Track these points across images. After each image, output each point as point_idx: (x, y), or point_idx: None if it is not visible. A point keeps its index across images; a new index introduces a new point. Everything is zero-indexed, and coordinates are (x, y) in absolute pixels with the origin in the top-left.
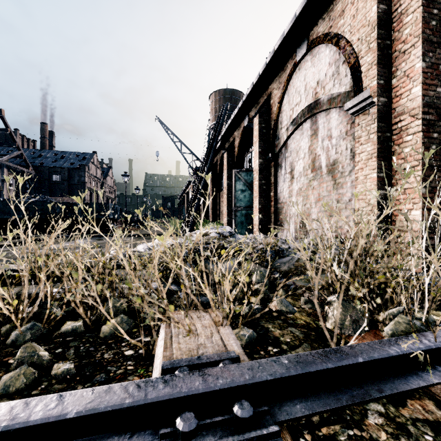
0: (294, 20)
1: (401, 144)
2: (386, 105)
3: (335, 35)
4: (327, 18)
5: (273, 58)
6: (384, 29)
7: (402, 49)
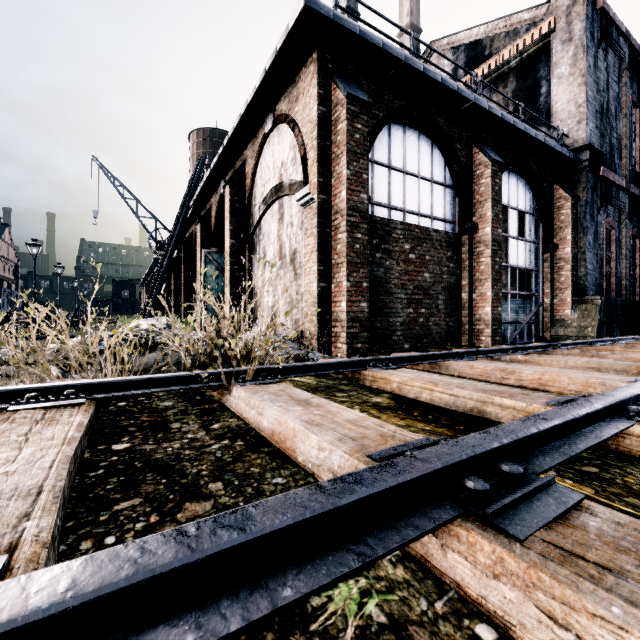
0: (255, 91)
1: (336, 241)
2: (326, 202)
3: (292, 120)
4: (288, 98)
5: (241, 122)
6: (323, 130)
7: (337, 153)
